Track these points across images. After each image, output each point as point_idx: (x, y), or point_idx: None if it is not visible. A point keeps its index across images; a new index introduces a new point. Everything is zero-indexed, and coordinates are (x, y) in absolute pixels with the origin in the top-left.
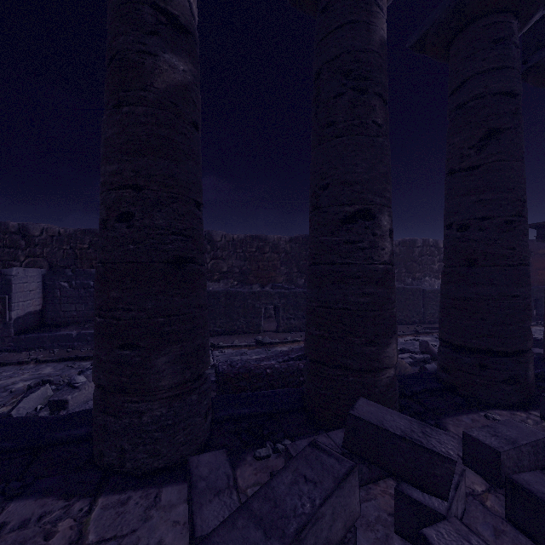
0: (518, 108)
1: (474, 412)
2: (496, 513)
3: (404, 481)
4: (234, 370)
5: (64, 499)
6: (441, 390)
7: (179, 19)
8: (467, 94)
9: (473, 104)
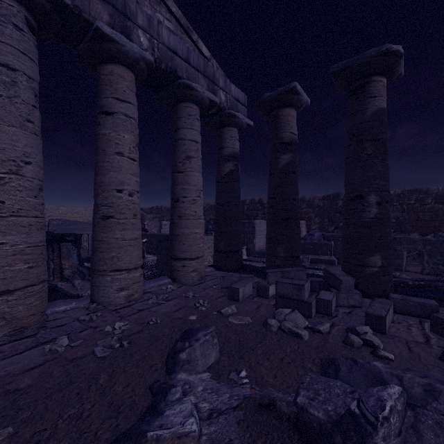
0: None
1: None
2: None
3: (332, 287)
4: None
5: (257, 277)
6: None
7: (286, 142)
8: None
9: None
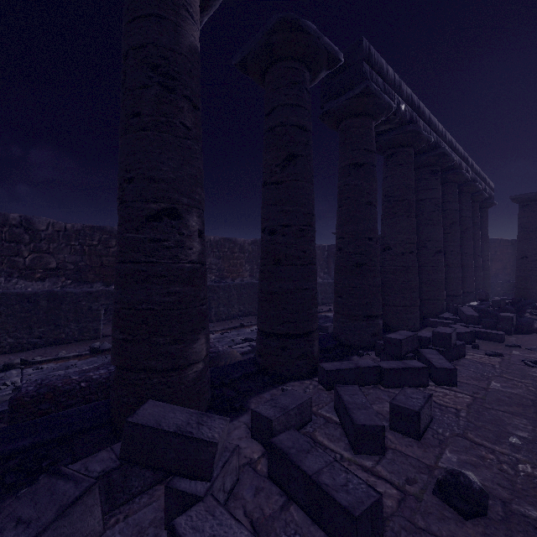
0: (308, 141)
1: (275, 388)
2: (262, 473)
3: (177, 475)
4: (31, 392)
5: None
6: (257, 373)
7: None
8: (275, 120)
9: (279, 129)
